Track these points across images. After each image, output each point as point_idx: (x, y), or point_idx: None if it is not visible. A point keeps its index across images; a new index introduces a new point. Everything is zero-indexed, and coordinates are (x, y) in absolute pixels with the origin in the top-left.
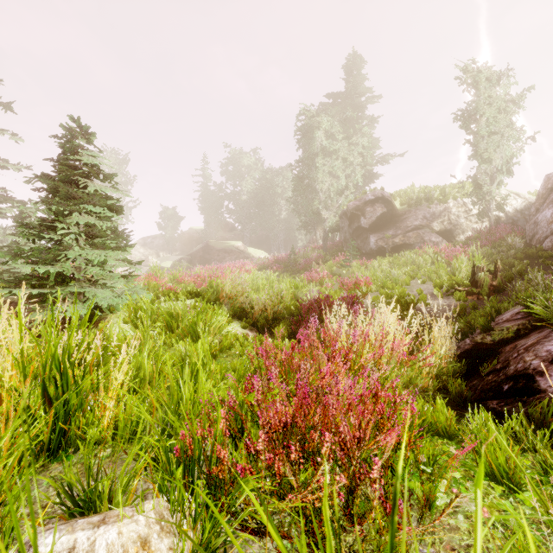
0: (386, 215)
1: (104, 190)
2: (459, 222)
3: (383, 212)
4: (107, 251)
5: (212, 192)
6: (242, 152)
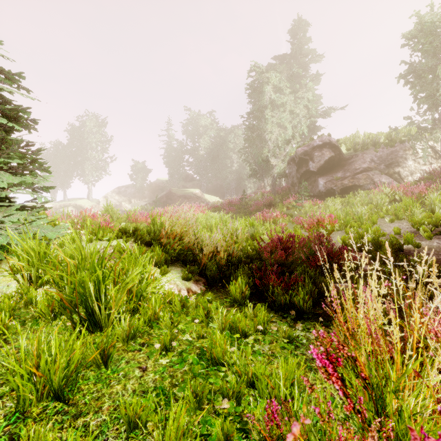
0: (334, 159)
1: None
2: (407, 164)
3: (331, 156)
4: (6, 174)
5: (175, 148)
6: (200, 114)
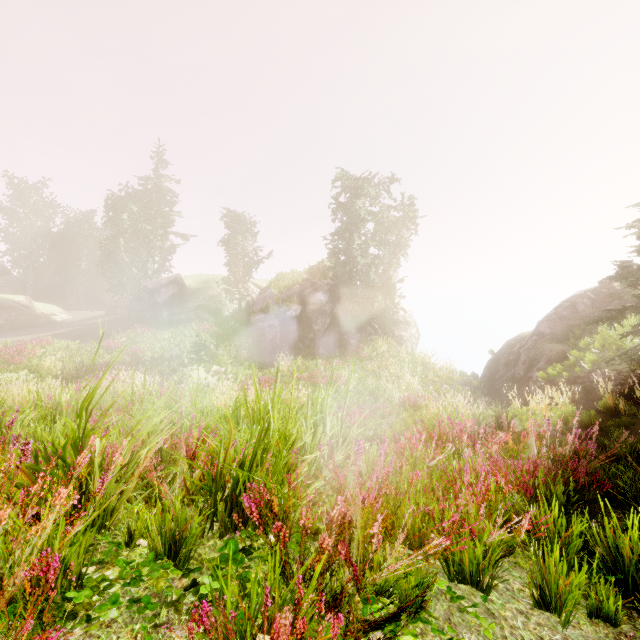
0: (177, 295)
1: None
2: (225, 303)
3: (174, 293)
4: None
5: None
6: (22, 181)
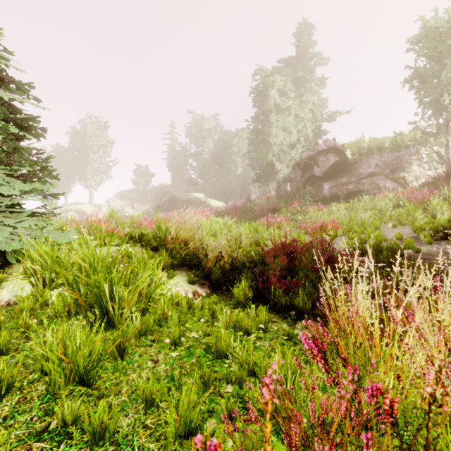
0: (339, 164)
1: (2, 96)
2: (412, 169)
3: (336, 160)
4: (17, 182)
5: (178, 152)
6: (204, 117)
